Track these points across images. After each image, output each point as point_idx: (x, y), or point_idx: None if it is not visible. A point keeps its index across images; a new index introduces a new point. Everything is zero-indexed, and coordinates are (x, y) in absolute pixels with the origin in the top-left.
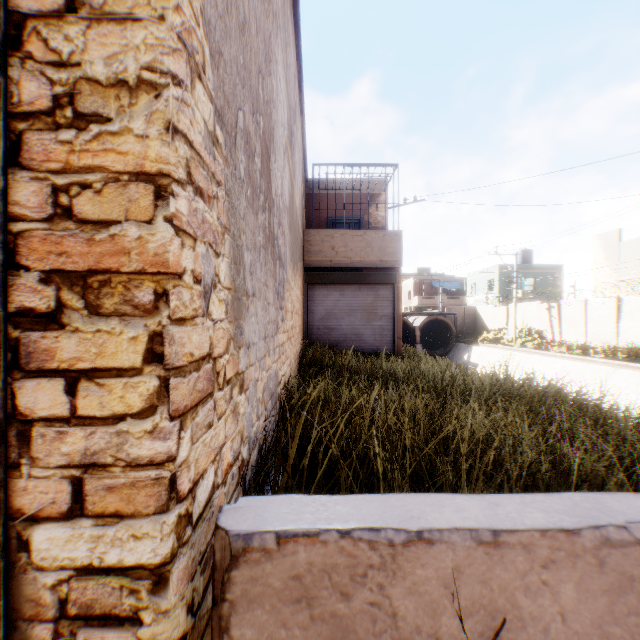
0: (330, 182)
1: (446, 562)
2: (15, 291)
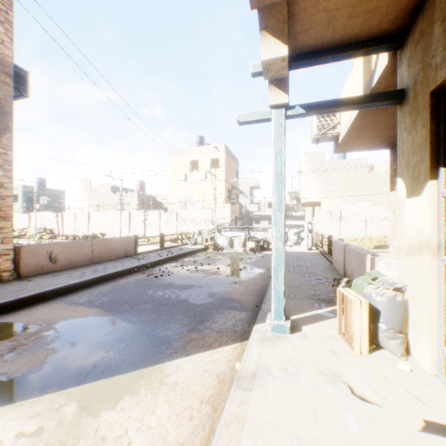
0: None
1: (47, 246)
2: None
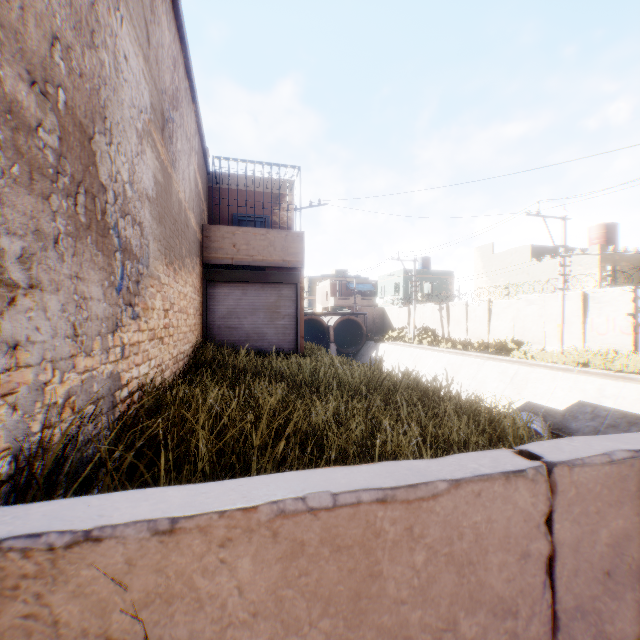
0: (235, 178)
1: (117, 558)
2: None
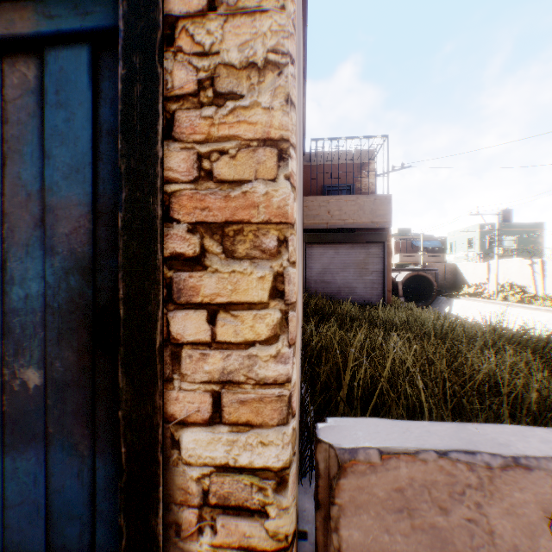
0: (324, 154)
1: (543, 488)
2: (168, 240)
